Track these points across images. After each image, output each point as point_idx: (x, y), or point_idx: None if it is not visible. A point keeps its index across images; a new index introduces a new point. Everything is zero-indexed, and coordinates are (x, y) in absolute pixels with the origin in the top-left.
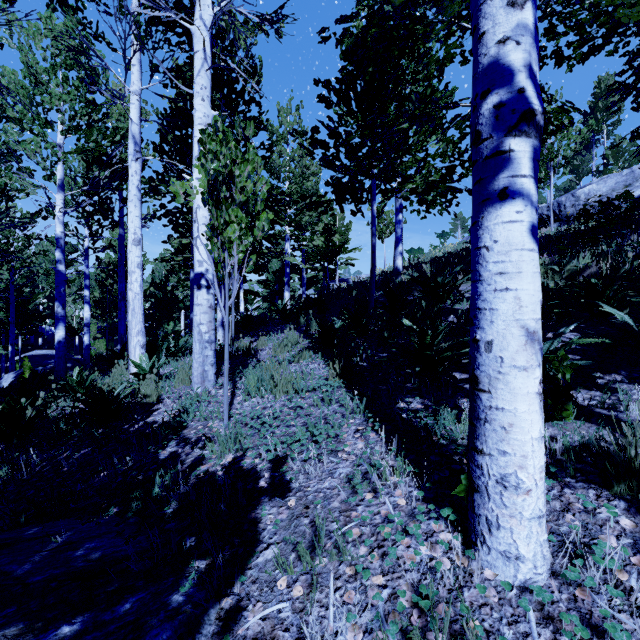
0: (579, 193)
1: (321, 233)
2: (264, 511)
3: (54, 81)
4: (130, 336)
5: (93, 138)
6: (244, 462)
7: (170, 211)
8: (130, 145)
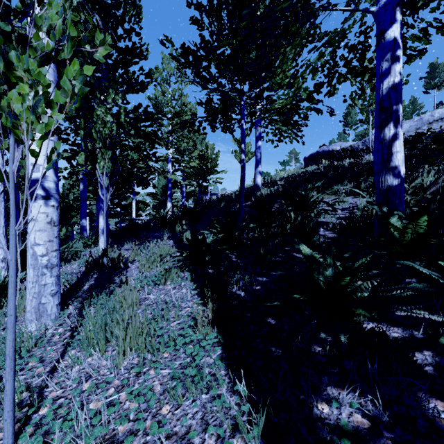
0: None
1: (196, 157)
2: None
3: None
4: None
5: None
6: None
7: None
8: None
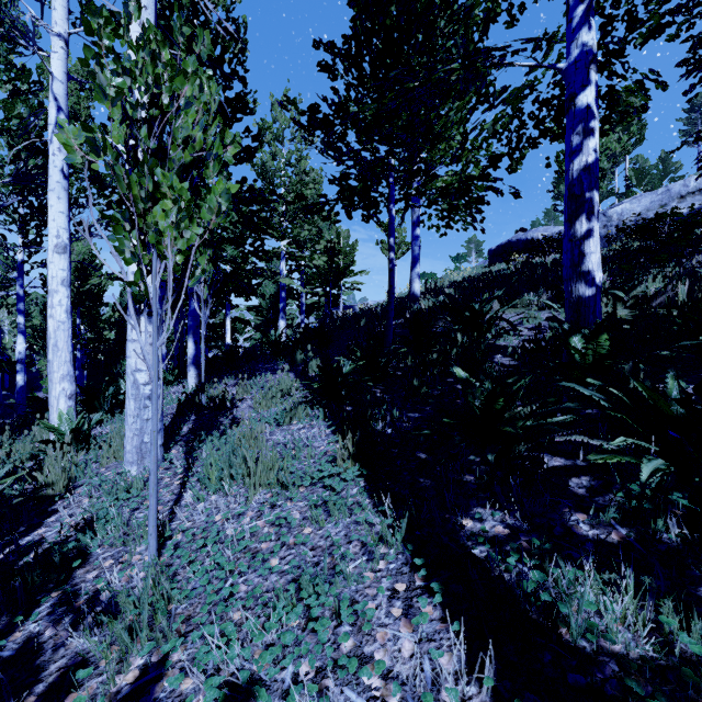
0: (611, 213)
1: (323, 252)
2: None
3: None
4: (50, 382)
5: (16, 112)
6: None
7: None
8: (50, 110)
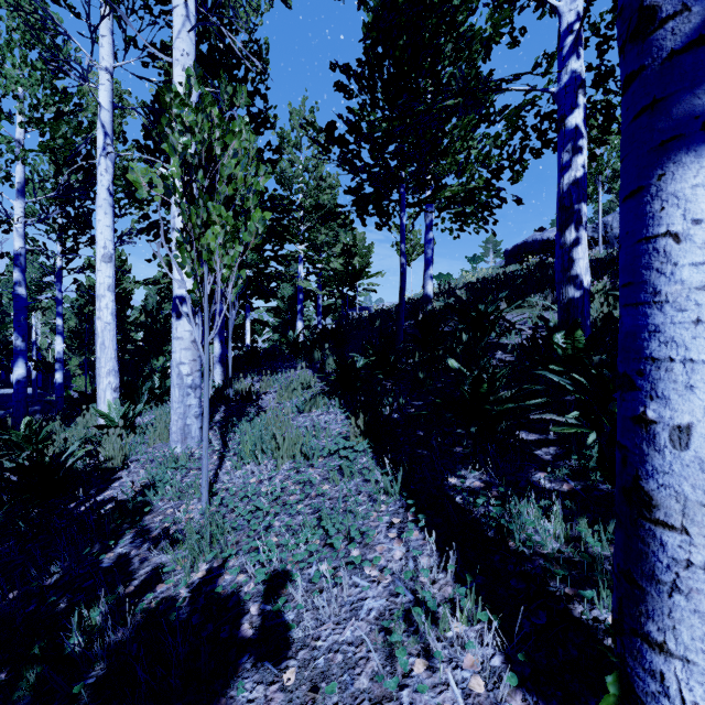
0: None
1: (339, 255)
2: (242, 693)
3: (9, 60)
4: (98, 377)
5: (61, 133)
6: (219, 587)
7: (155, 223)
8: (99, 136)
